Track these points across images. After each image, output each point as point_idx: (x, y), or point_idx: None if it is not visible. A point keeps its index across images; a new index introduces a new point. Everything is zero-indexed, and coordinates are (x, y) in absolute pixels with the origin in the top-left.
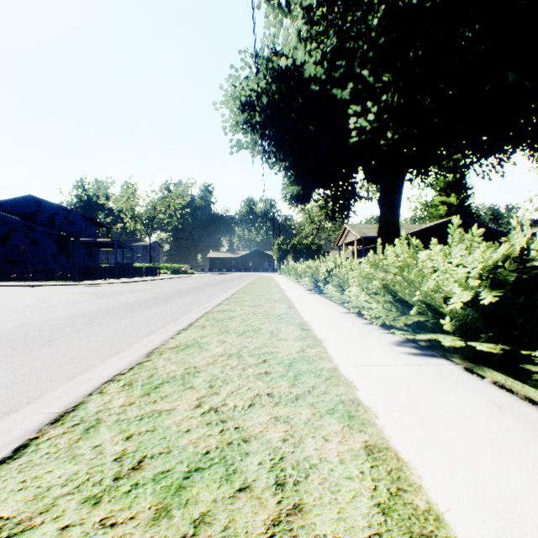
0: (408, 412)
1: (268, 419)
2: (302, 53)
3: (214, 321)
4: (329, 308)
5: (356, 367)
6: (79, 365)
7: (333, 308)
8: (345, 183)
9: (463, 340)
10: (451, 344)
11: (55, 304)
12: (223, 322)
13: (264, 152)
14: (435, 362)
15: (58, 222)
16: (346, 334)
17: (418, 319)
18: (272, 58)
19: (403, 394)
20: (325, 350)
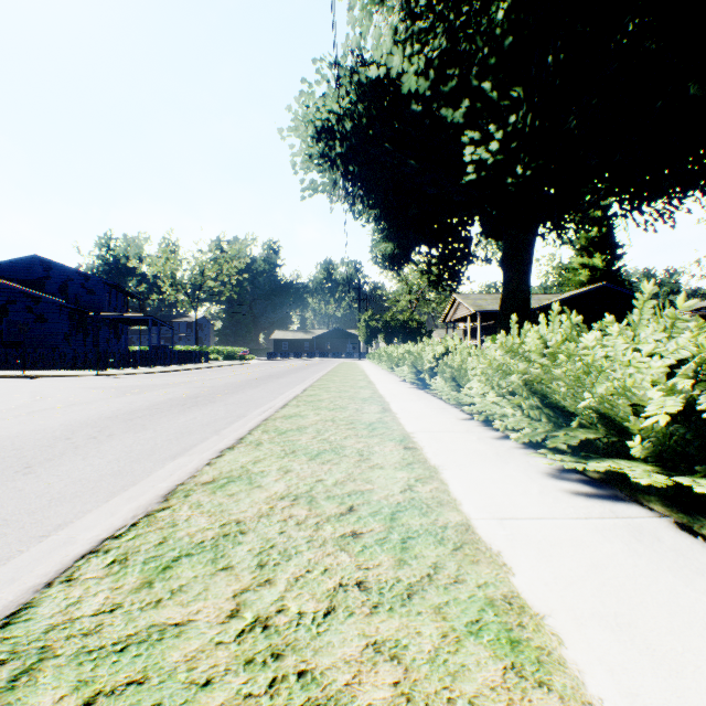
0: (615, 629)
1: (361, 650)
2: (399, 59)
3: (276, 434)
4: (441, 413)
5: (501, 522)
6: (58, 512)
7: (446, 411)
8: (457, 238)
9: (664, 472)
10: (652, 482)
11: (55, 405)
12: (288, 435)
13: (347, 196)
14: (624, 512)
15: (73, 291)
16: (473, 458)
17: (584, 435)
18: (358, 69)
19: (593, 584)
20: (445, 488)
